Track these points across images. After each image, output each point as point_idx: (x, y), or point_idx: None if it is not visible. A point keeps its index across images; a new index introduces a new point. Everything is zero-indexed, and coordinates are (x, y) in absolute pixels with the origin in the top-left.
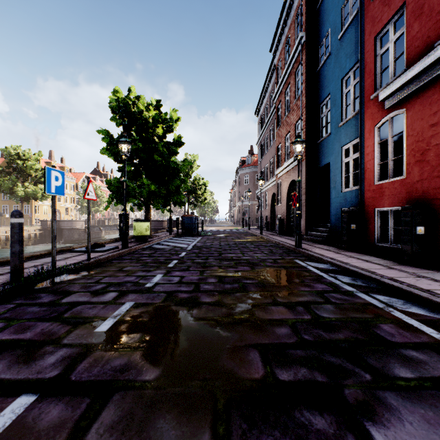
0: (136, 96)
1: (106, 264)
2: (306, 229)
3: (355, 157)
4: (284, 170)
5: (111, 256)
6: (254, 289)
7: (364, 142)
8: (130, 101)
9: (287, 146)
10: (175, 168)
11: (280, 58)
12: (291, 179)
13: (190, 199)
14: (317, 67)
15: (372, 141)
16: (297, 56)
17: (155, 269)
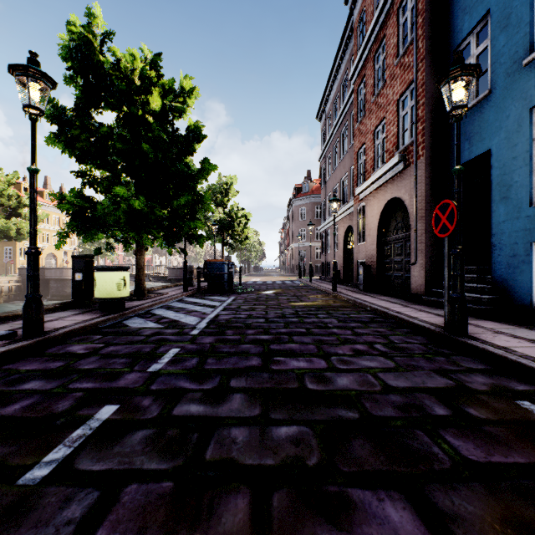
0: (106, 31)
1: None
2: (426, 285)
3: None
4: (372, 185)
5: None
6: None
7: None
8: (95, 41)
9: (377, 146)
10: (187, 174)
11: (363, 7)
12: (387, 198)
13: (225, 237)
14: None
15: None
16: None
17: None
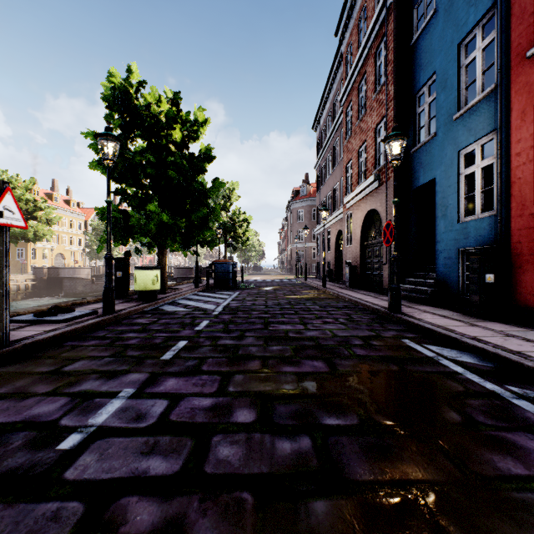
0: (140, 81)
1: (44, 352)
2: None
3: (486, 163)
4: (356, 197)
5: (70, 332)
6: (361, 470)
7: (510, 135)
8: (131, 88)
9: (360, 163)
10: (201, 191)
11: (350, 41)
12: (368, 209)
13: (227, 239)
14: (412, 39)
15: (530, 131)
16: (378, 28)
17: (131, 367)
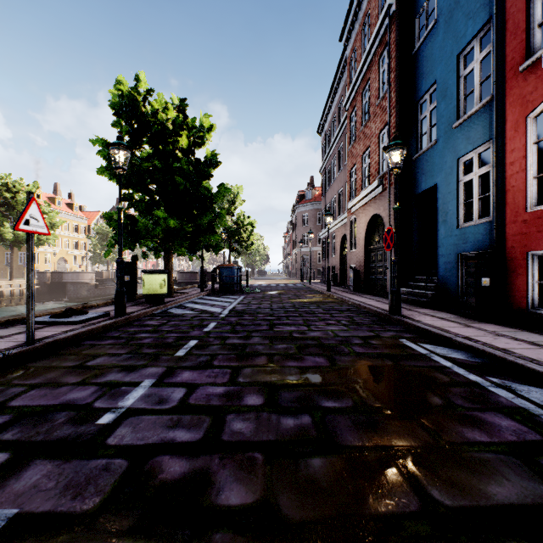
0: (148, 89)
1: (65, 349)
2: None
3: (483, 171)
4: (361, 202)
5: (86, 332)
6: (352, 438)
7: (505, 145)
8: (139, 96)
9: (364, 168)
10: (207, 196)
11: (354, 47)
12: (371, 214)
13: (232, 243)
14: (414, 47)
15: (523, 141)
16: (382, 35)
17: (148, 362)
